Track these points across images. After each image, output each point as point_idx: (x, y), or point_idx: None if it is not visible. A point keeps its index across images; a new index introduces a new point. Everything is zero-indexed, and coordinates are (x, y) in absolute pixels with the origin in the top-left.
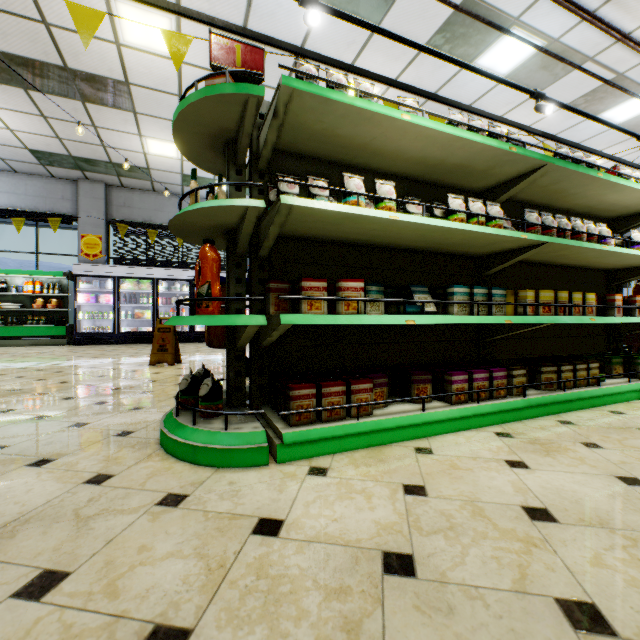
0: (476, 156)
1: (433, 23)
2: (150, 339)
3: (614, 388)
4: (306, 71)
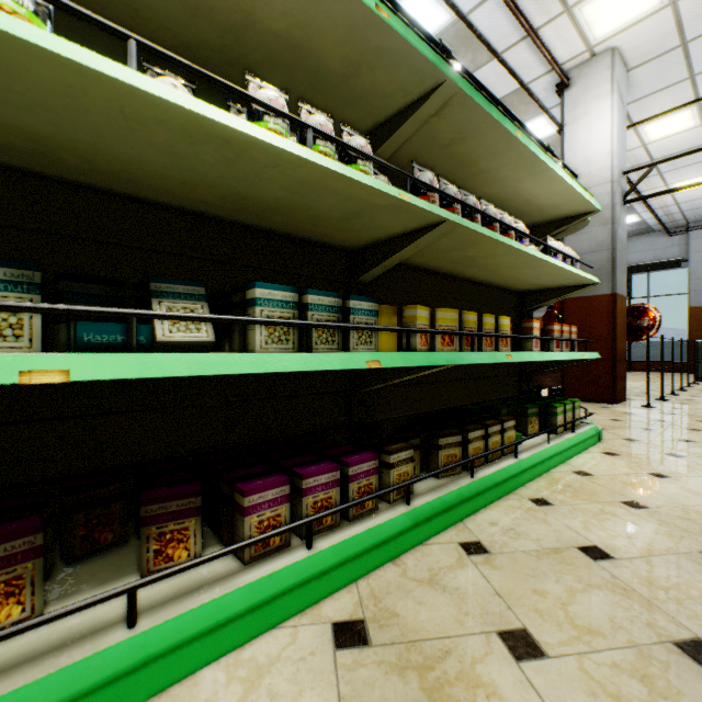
0: (315, 15)
1: None
2: None
3: (534, 456)
4: None
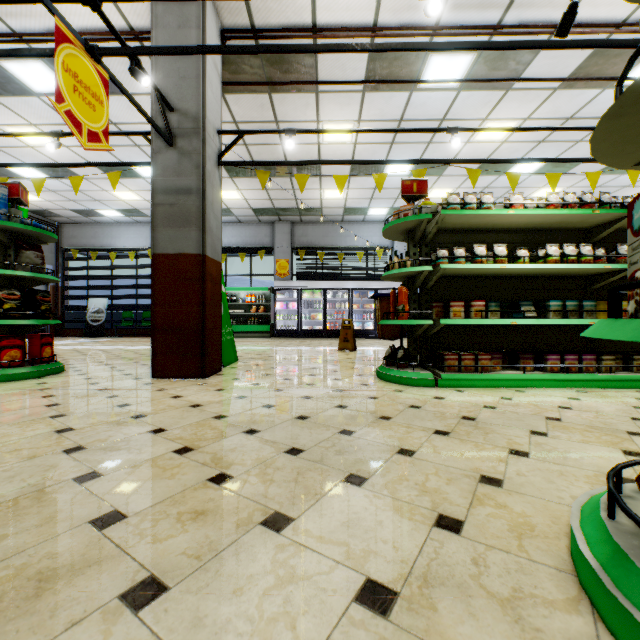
0: (568, 218)
1: (564, 72)
2: (321, 335)
3: None
4: (452, 200)
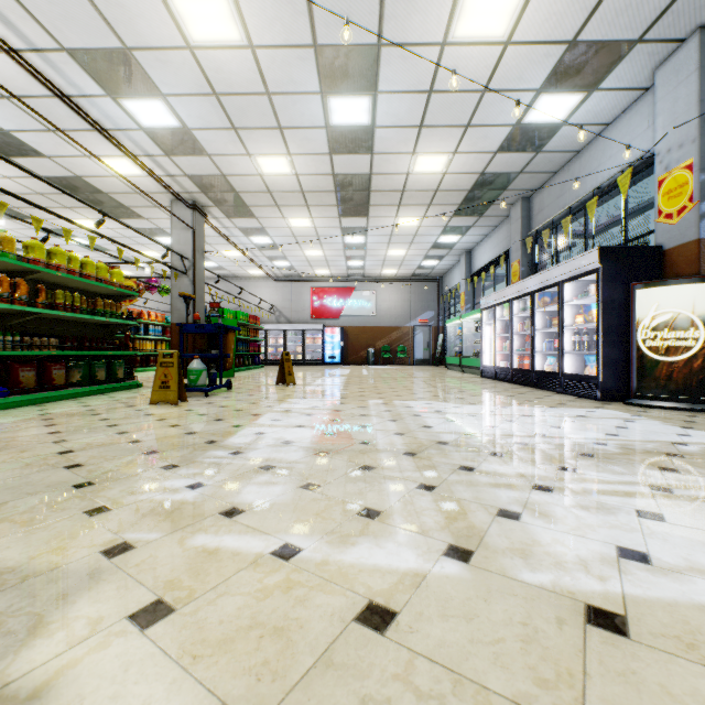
0: None
1: None
2: (509, 377)
3: None
4: None
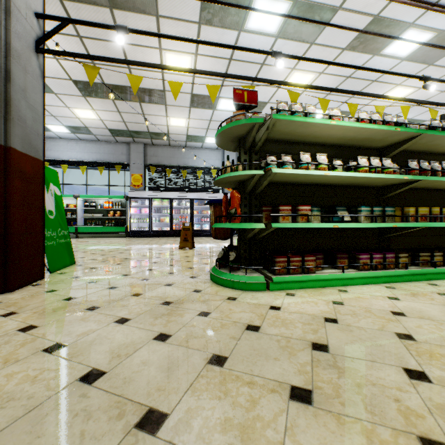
0: (375, 134)
1: (351, 35)
2: (168, 234)
3: None
4: (282, 107)
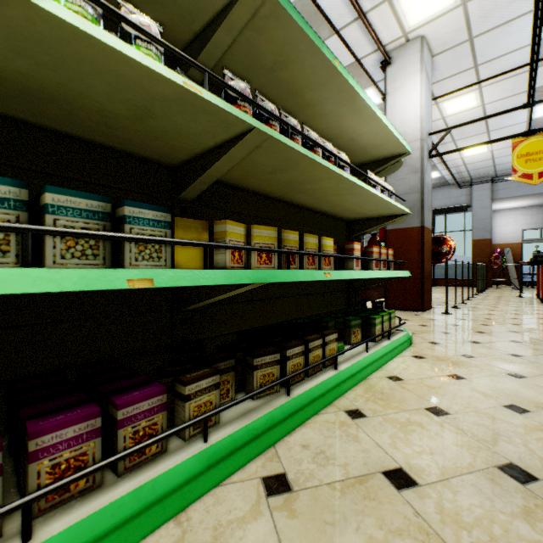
0: None
1: None
2: None
3: (353, 366)
4: None
